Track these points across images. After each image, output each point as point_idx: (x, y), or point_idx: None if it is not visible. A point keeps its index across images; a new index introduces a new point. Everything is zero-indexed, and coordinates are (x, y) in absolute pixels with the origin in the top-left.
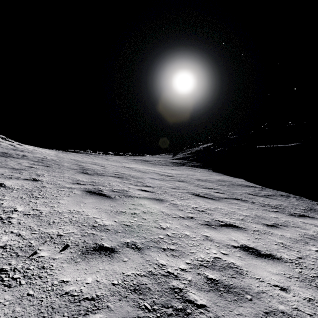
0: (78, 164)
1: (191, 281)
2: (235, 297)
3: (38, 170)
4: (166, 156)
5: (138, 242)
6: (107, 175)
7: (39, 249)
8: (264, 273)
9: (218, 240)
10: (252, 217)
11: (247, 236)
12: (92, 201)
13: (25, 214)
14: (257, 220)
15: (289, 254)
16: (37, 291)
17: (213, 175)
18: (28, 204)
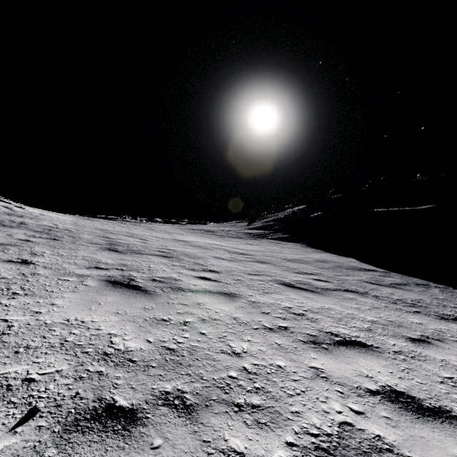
0: (106, 236)
1: None
2: None
3: (36, 246)
4: (238, 225)
5: (188, 390)
6: (147, 253)
7: None
8: None
9: (339, 377)
10: (382, 324)
11: (386, 365)
12: (114, 300)
13: None
14: (393, 331)
15: None
16: None
17: (309, 253)
18: None
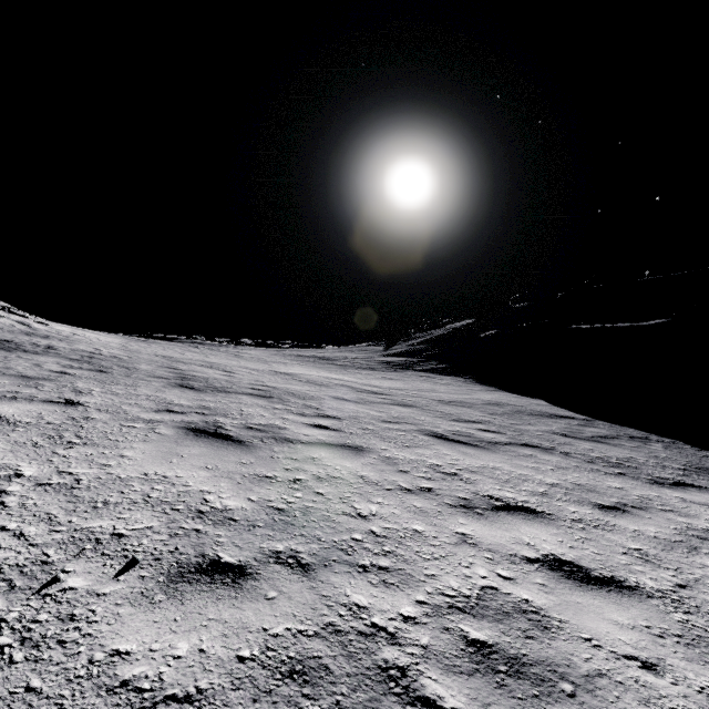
0: (172, 366)
1: (429, 649)
2: (534, 688)
3: (78, 381)
4: (371, 349)
5: (303, 550)
6: (236, 392)
7: (67, 571)
8: (600, 624)
9: (491, 543)
10: (566, 488)
11: (556, 533)
12: (200, 452)
13: (39, 485)
14: (578, 496)
15: (656, 577)
16: (50, 680)
17: (477, 391)
18: (49, 460)
